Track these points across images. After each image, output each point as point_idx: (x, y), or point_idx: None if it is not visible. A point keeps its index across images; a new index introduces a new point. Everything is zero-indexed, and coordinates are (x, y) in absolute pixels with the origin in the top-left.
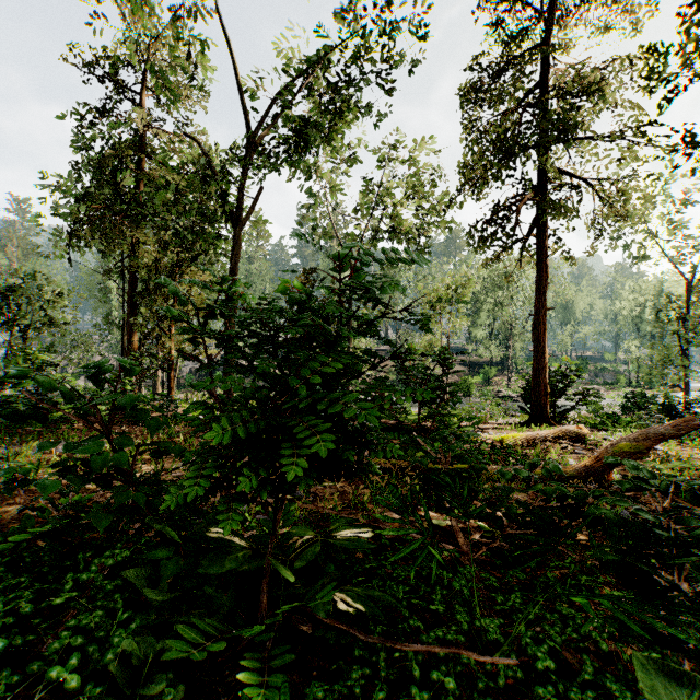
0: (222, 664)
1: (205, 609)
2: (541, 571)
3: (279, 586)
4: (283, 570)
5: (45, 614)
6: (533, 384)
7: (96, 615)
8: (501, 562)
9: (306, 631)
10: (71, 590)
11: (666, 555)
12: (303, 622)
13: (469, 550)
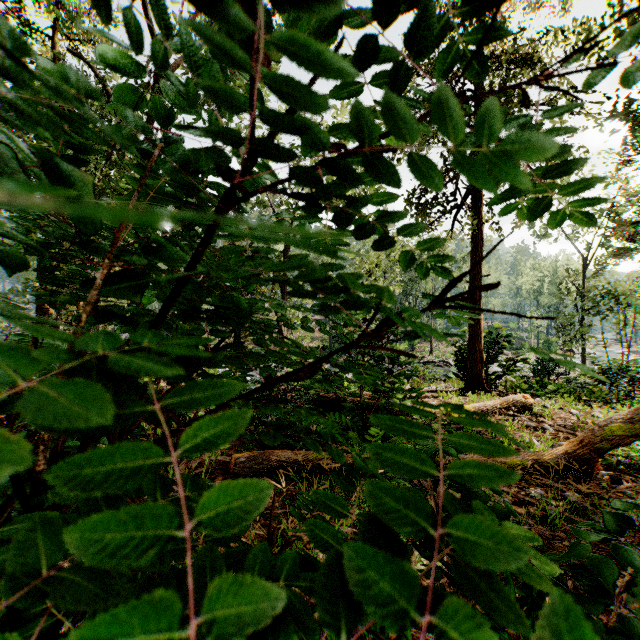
0: None
1: None
2: None
3: None
4: None
5: None
6: (468, 351)
7: None
8: None
9: None
10: None
11: None
12: None
13: None
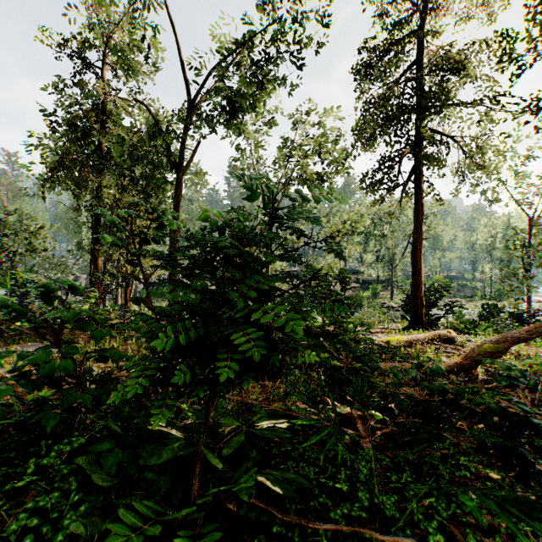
0: (160, 538)
1: (145, 491)
2: (426, 451)
3: (210, 468)
4: (212, 458)
5: (11, 493)
6: (412, 297)
7: (52, 496)
8: (393, 445)
9: (232, 508)
10: (34, 473)
11: (539, 445)
12: (229, 501)
13: (366, 434)
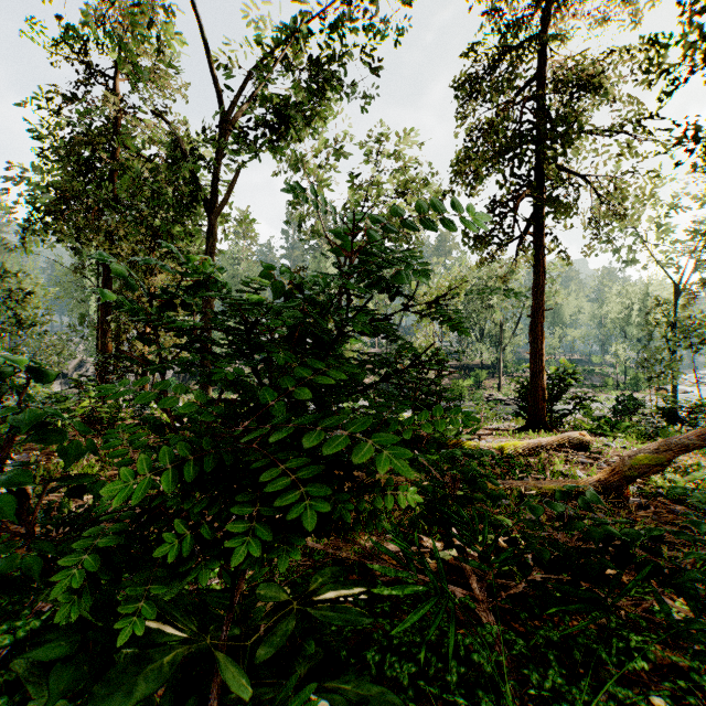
0: None
1: None
2: (573, 621)
3: None
4: (237, 675)
5: None
6: (530, 388)
7: None
8: (526, 615)
9: None
10: None
11: None
12: None
13: (484, 596)
